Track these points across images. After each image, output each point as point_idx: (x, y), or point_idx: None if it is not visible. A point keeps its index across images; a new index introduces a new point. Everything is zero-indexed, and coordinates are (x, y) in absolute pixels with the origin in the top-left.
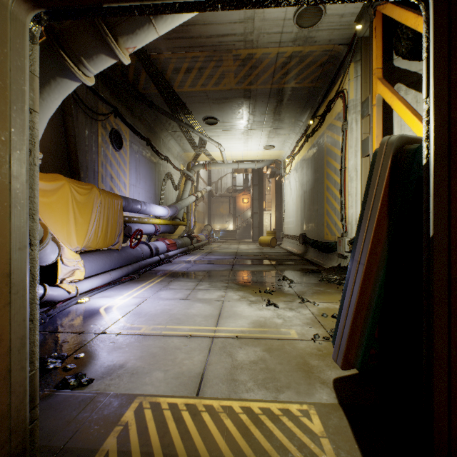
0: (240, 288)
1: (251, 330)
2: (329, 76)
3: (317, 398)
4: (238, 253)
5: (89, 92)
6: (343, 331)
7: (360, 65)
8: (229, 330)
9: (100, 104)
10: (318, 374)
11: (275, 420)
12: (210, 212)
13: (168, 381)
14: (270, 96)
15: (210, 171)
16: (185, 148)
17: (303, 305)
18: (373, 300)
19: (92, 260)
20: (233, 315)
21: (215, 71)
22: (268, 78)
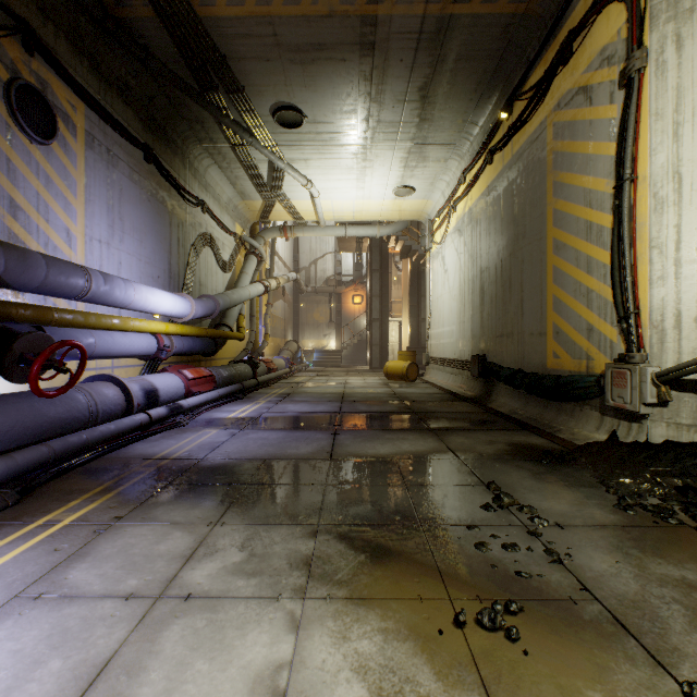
0: (362, 575)
1: None
2: None
3: None
4: (347, 397)
5: None
6: None
7: None
8: None
9: None
10: None
11: None
12: (296, 319)
13: None
14: (419, 42)
15: (296, 248)
16: (243, 191)
17: None
18: None
19: None
20: None
21: None
22: None
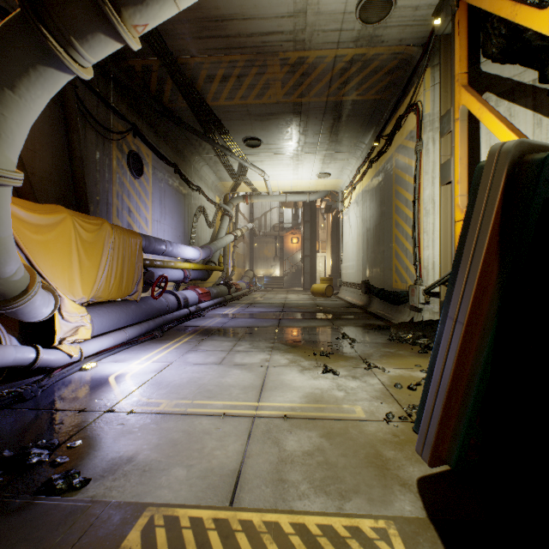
0: (289, 349)
1: (304, 406)
2: (399, 85)
3: (397, 509)
4: (286, 305)
5: (101, 104)
6: (431, 415)
7: (439, 70)
8: (275, 407)
9: (115, 120)
10: (395, 471)
11: (341, 547)
12: (252, 254)
13: (192, 482)
14: (325, 111)
15: (252, 204)
16: (221, 177)
17: (370, 373)
18: (476, 374)
19: (103, 314)
20: (280, 385)
21: (257, 79)
22: (323, 88)
